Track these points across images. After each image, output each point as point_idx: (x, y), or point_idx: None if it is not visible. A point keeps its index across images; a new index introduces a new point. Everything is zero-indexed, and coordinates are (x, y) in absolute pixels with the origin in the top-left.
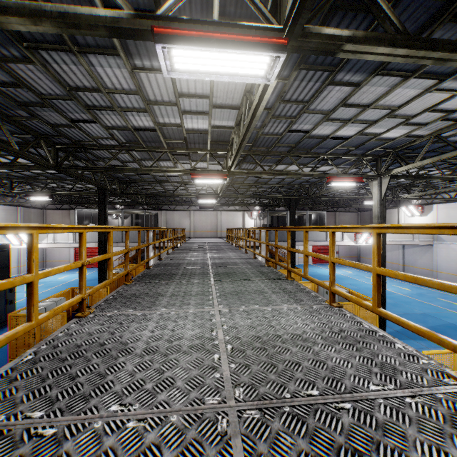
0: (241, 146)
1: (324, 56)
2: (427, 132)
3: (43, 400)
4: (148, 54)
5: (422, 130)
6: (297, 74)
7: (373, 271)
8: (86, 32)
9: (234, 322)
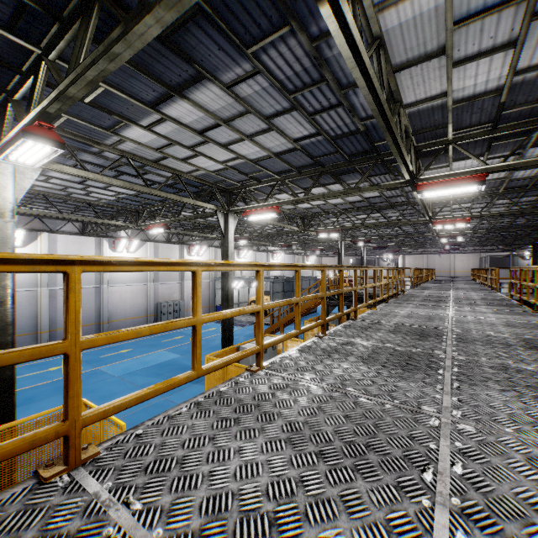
0: (388, 130)
1: (350, 138)
2: (126, 148)
3: (508, 311)
4: (535, 79)
5: (137, 147)
6: (356, 125)
7: (383, 284)
8: (533, 166)
9: (441, 312)
